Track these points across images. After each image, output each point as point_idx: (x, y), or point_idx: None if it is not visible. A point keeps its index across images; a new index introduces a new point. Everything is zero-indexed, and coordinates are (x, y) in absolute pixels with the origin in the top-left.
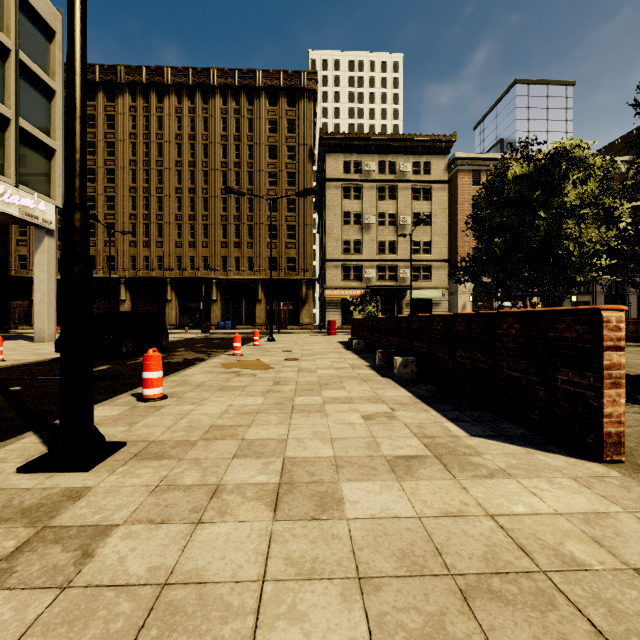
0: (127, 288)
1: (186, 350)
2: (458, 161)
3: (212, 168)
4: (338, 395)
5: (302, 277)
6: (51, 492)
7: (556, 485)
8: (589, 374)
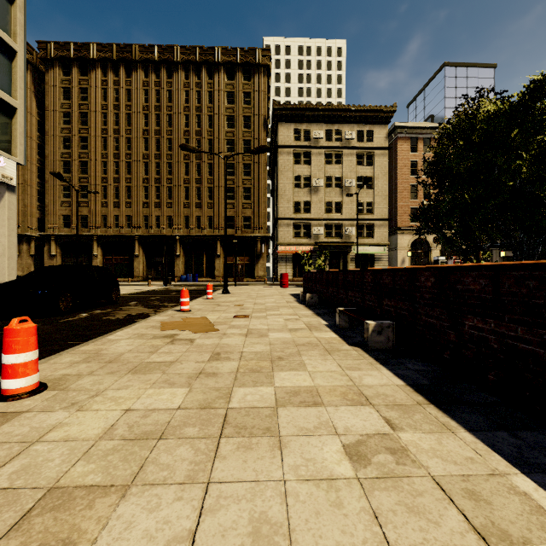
0: (99, 244)
1: (137, 304)
2: (398, 130)
3: (176, 136)
4: (297, 383)
5: (257, 234)
6: None
7: None
8: None
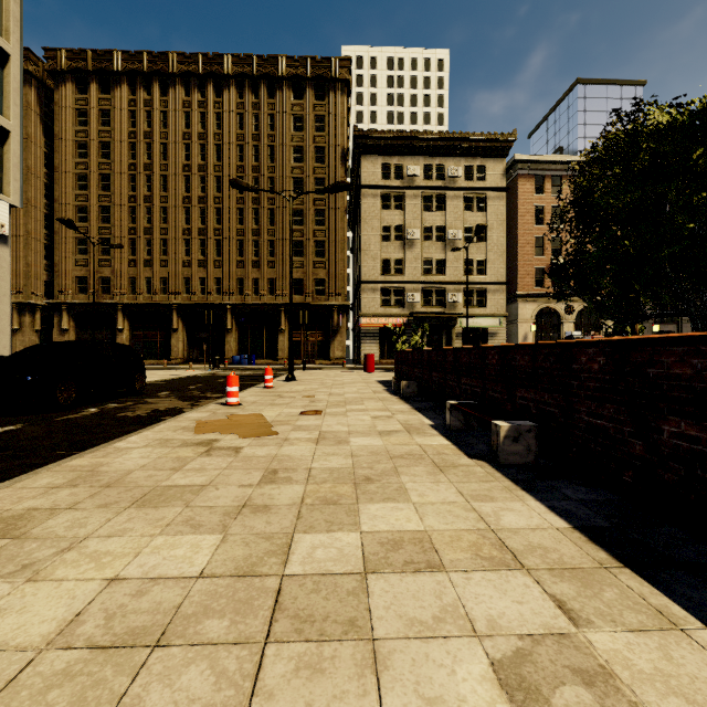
0: (125, 315)
1: (169, 395)
2: (518, 165)
3: (226, 173)
4: (397, 525)
5: (333, 302)
6: None
7: None
8: None
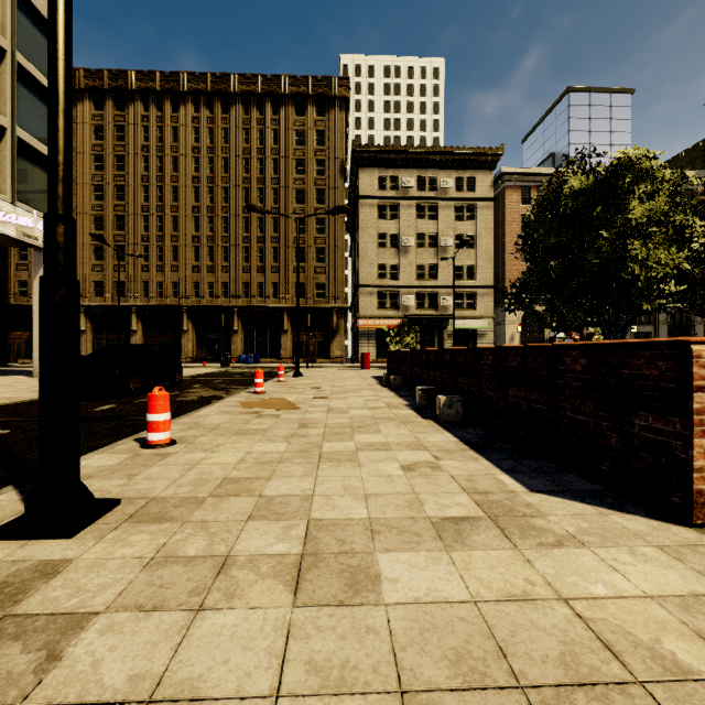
0: (139, 317)
1: (202, 387)
2: (505, 176)
3: (233, 184)
4: (373, 440)
5: (333, 305)
6: (21, 566)
7: (640, 557)
8: (675, 419)
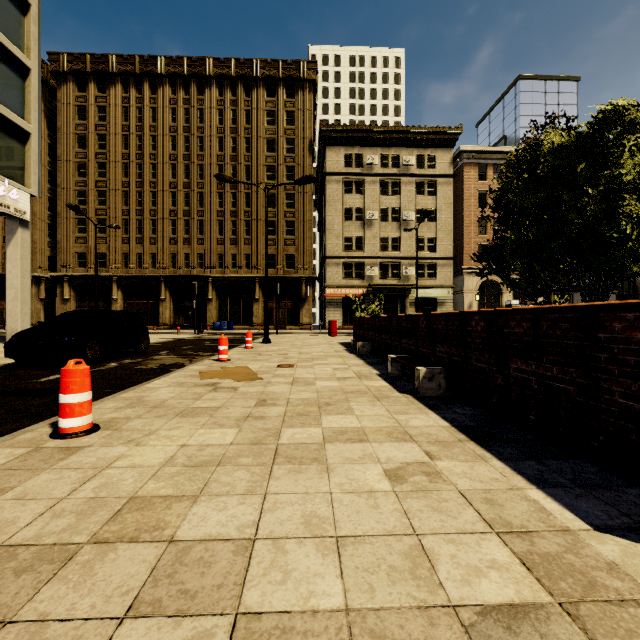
0: (119, 286)
1: (168, 353)
2: (464, 154)
3: (208, 162)
4: (344, 425)
5: (301, 275)
6: None
7: None
8: None
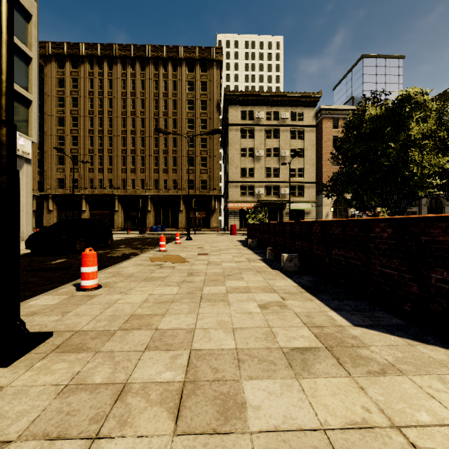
0: (87, 202)
1: (126, 247)
2: (323, 111)
3: (147, 116)
4: (238, 285)
5: (212, 194)
6: None
7: (448, 384)
8: None
